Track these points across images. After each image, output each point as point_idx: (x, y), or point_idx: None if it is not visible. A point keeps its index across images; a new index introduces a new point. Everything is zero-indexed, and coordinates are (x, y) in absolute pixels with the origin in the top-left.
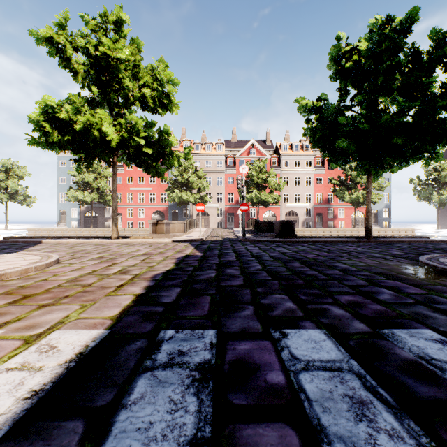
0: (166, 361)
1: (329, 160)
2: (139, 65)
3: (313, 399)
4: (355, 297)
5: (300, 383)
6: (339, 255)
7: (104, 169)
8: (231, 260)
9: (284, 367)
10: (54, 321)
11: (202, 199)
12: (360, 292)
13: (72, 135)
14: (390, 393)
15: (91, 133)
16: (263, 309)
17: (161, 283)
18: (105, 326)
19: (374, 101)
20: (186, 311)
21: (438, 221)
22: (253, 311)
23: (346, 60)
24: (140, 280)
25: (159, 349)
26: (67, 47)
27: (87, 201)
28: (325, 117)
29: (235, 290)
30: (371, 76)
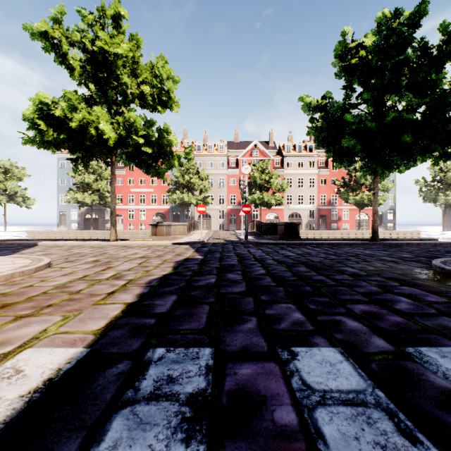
0: (151, 391)
1: (334, 160)
2: (138, 62)
3: (336, 450)
4: (369, 306)
5: (317, 425)
6: (347, 258)
7: (104, 170)
8: (233, 263)
9: (295, 400)
10: (28, 336)
11: (204, 200)
12: (374, 301)
13: (68, 133)
14: (433, 441)
15: (87, 131)
16: (268, 321)
17: (156, 289)
18: (86, 343)
19: (381, 98)
20: (180, 324)
21: (444, 222)
22: (256, 323)
23: (351, 56)
24: (133, 286)
25: (145, 374)
26: (63, 42)
27: (87, 203)
28: (330, 115)
29: (237, 298)
30: (378, 73)
